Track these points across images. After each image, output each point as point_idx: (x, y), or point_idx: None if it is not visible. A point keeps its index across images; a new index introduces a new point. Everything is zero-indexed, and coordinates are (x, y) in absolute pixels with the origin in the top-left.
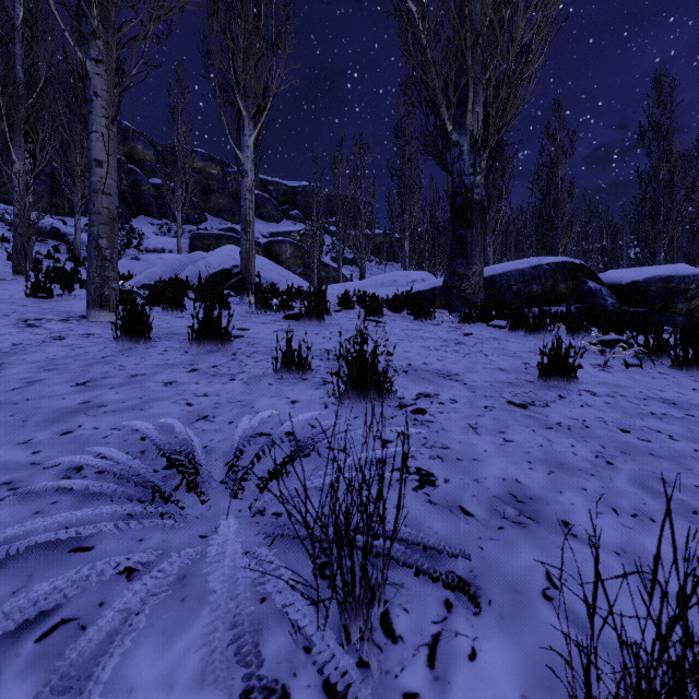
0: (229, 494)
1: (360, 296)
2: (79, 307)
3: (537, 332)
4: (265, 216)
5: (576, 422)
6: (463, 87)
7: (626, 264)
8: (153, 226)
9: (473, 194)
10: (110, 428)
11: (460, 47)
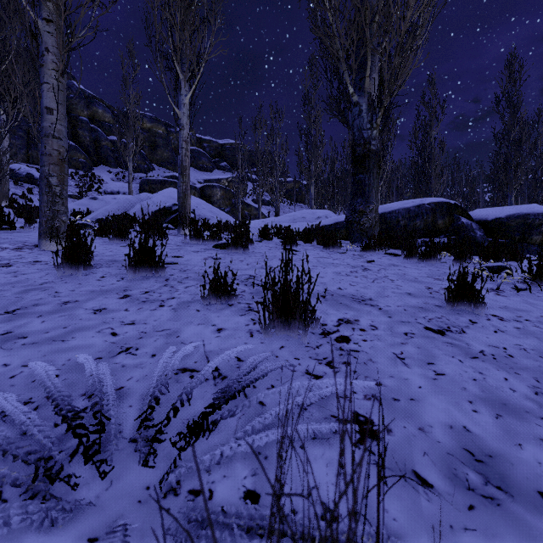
0: (138, 459)
1: (277, 229)
2: (36, 237)
3: (429, 259)
4: (201, 167)
5: (497, 350)
6: (362, 57)
7: (482, 206)
8: (111, 174)
9: (370, 145)
10: (22, 365)
11: (360, 23)
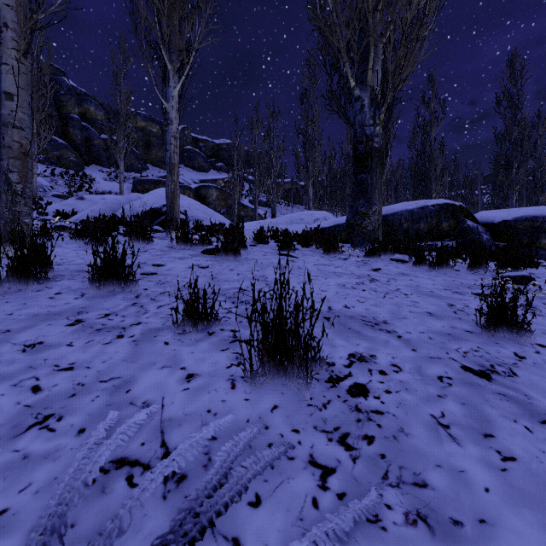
0: None
1: (274, 232)
2: None
3: (440, 267)
4: (196, 167)
5: None
6: (364, 49)
7: (480, 208)
8: (103, 173)
9: (373, 143)
10: None
11: (363, 10)
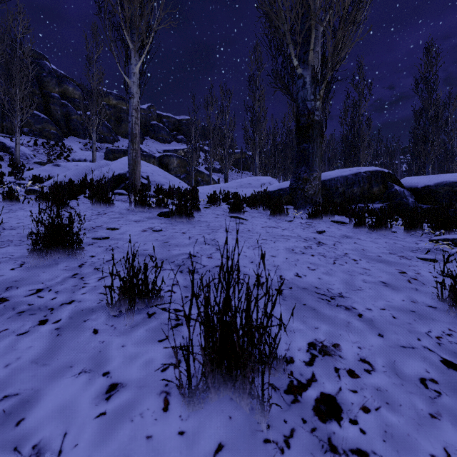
0: None
1: (225, 195)
2: None
3: (379, 229)
4: (160, 139)
5: None
6: (306, 32)
7: (400, 174)
8: (80, 144)
9: (314, 116)
10: None
11: None
